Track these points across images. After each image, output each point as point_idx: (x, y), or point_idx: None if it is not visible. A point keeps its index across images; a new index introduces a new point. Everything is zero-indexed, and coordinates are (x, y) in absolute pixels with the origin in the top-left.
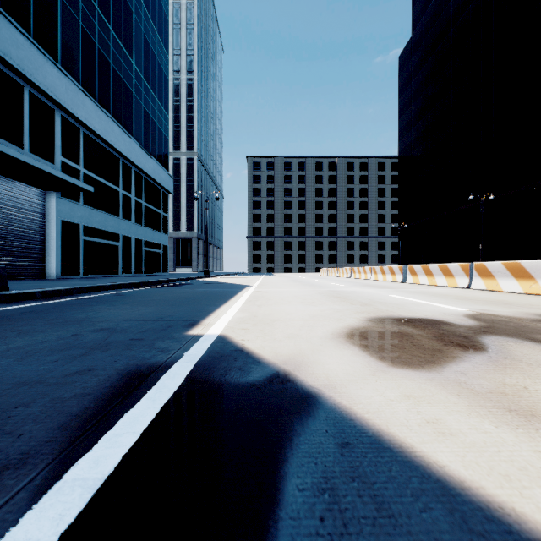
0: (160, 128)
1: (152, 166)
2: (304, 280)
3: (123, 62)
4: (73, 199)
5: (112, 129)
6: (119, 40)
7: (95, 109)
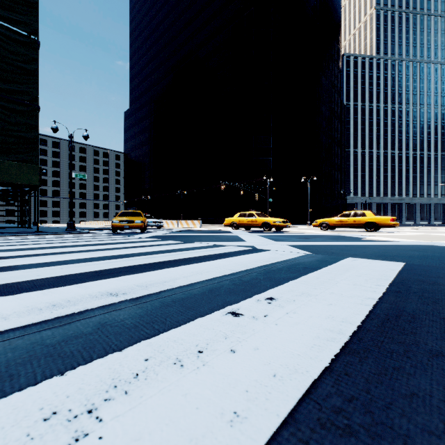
0: None
1: None
2: None
3: None
4: None
5: None
6: None
7: None
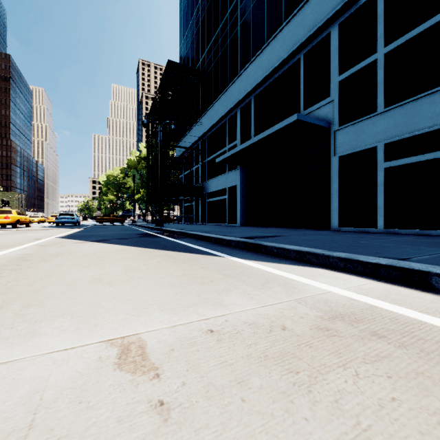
0: None
1: None
2: None
3: None
4: (362, 117)
5: None
6: None
7: None
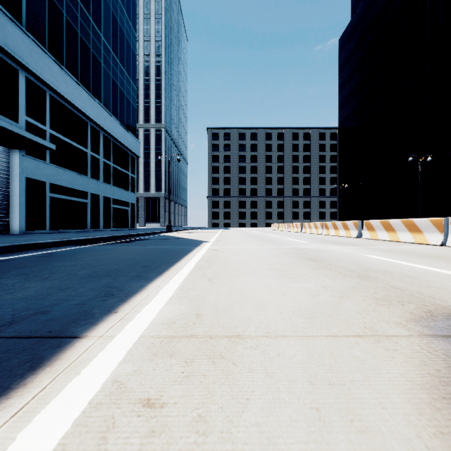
0: (128, 97)
1: (120, 131)
2: (259, 234)
3: (92, 34)
4: (38, 158)
5: (79, 94)
6: (87, 13)
7: (62, 73)
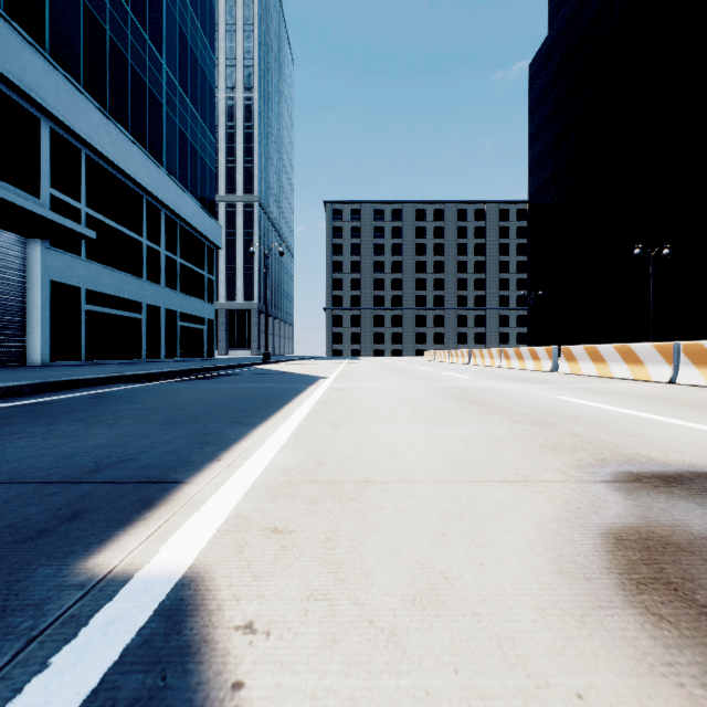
0: (203, 157)
1: (191, 208)
2: (404, 367)
3: (149, 60)
4: (69, 251)
5: (130, 153)
6: (142, 29)
7: (105, 122)
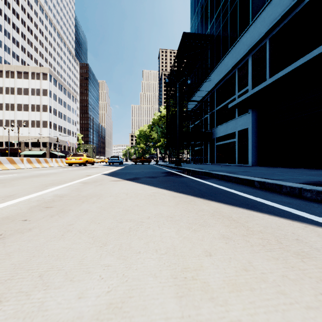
0: None
1: None
2: None
3: None
4: None
5: None
6: None
7: None
